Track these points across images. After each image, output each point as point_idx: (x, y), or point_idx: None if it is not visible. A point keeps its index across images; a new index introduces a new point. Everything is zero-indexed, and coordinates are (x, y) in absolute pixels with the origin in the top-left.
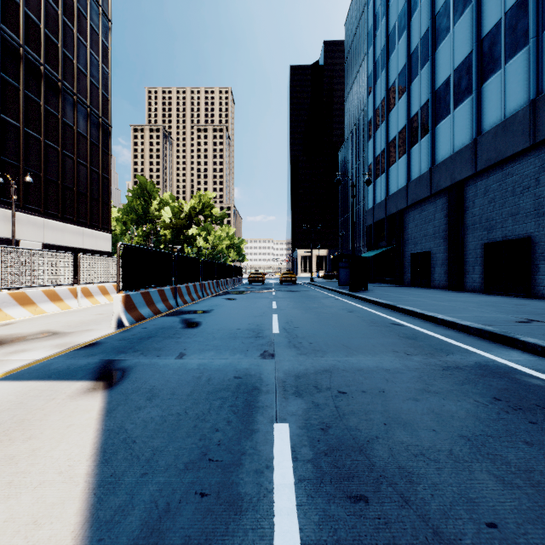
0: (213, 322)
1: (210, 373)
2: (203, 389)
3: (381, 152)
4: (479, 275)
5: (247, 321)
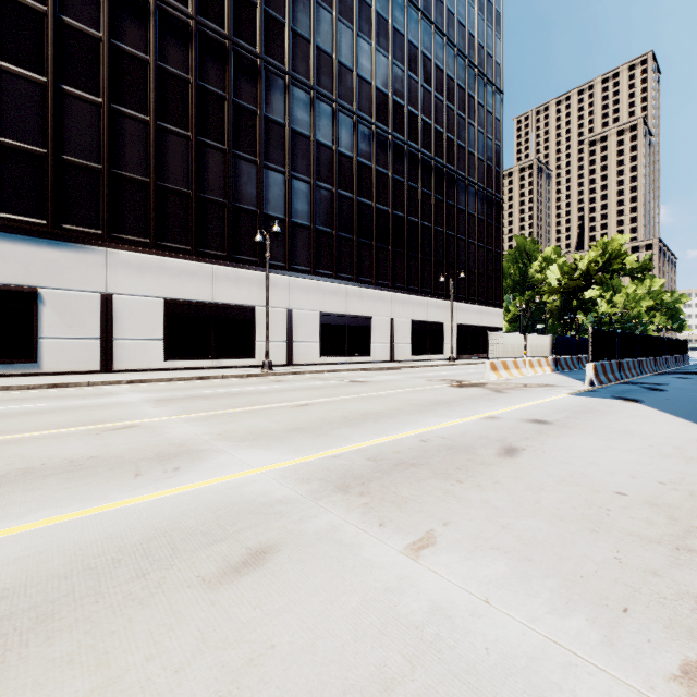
0: (677, 390)
1: None
2: None
3: None
4: None
5: None
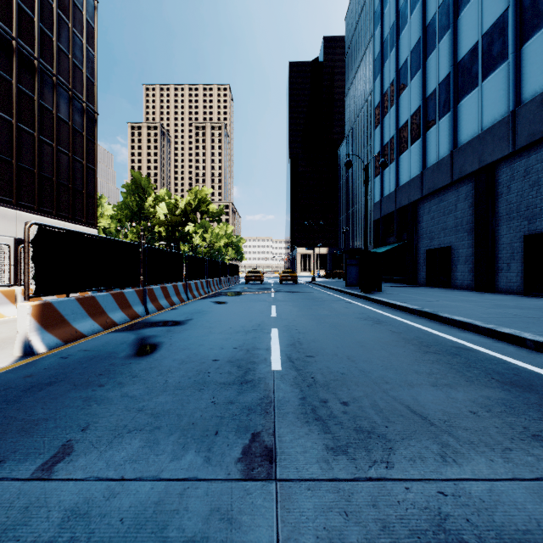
0: (181, 343)
1: None
2: None
3: (390, 140)
4: (516, 273)
5: (233, 342)
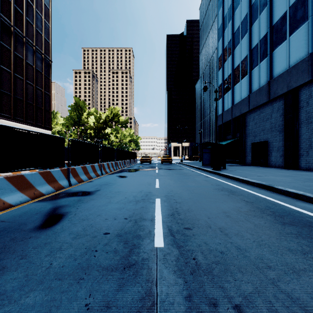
0: (83, 213)
1: None
2: None
3: (228, 76)
4: (312, 157)
5: (125, 211)
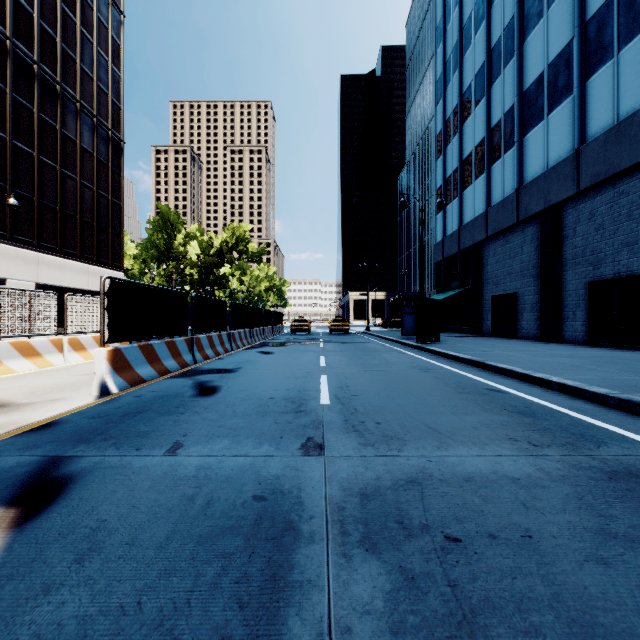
0: (237, 386)
1: (214, 487)
2: (192, 530)
3: (453, 173)
4: (581, 322)
5: (285, 385)
